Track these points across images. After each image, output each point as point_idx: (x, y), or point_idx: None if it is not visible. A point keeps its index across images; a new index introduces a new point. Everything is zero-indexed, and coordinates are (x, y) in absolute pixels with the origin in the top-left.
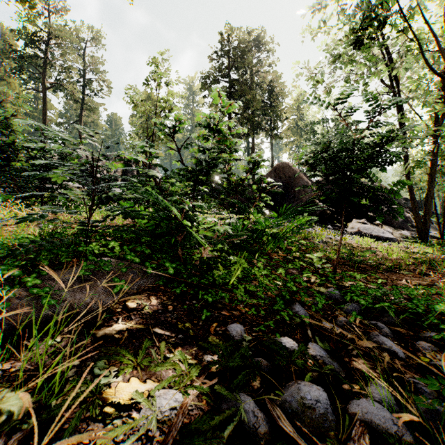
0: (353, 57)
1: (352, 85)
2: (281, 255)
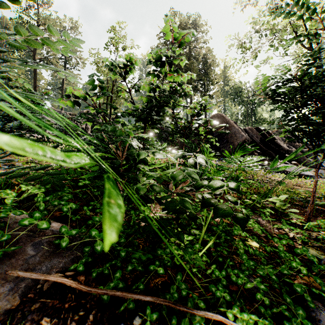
0: (276, 26)
1: (276, 48)
2: (234, 196)
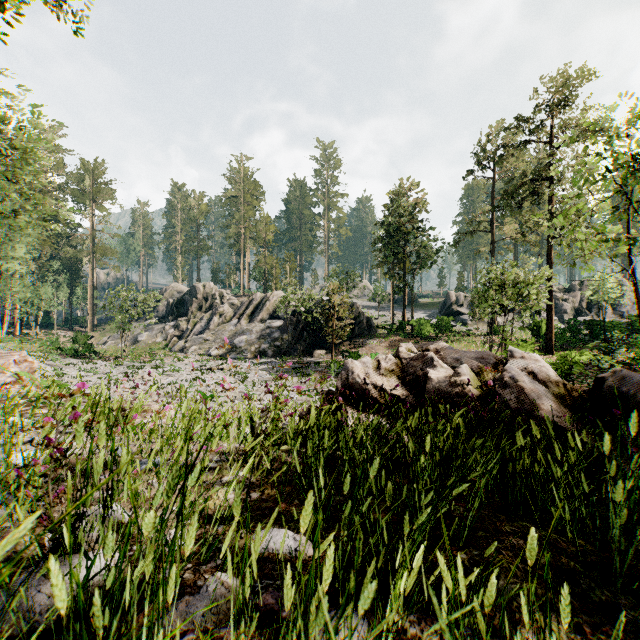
0: None
1: None
2: None
